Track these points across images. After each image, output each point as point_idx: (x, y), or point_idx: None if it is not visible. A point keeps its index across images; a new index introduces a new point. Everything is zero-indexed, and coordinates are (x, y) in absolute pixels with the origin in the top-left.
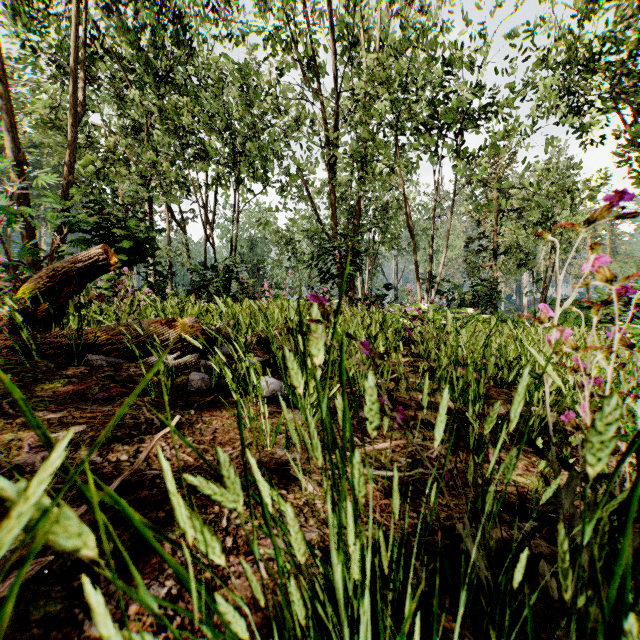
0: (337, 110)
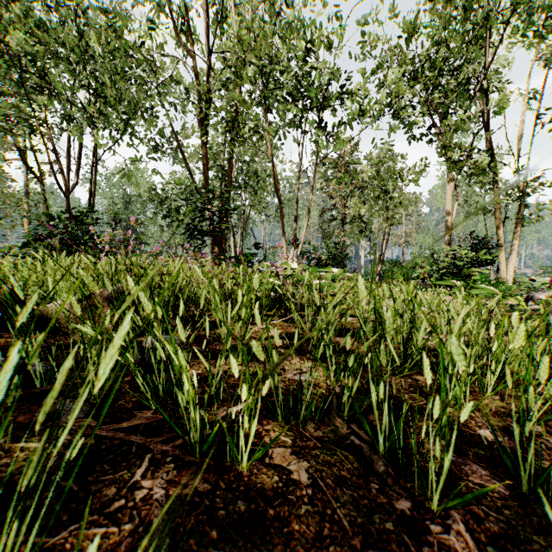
0: (208, 69)
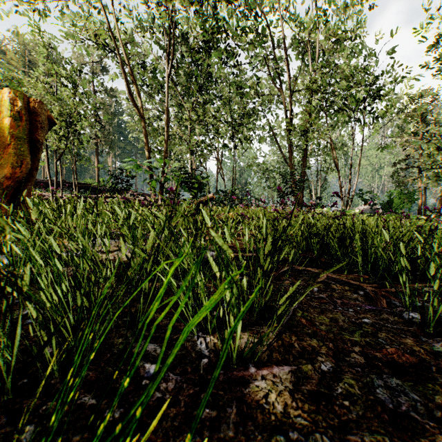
0: (291, 101)
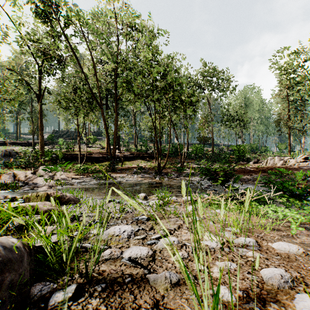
0: None
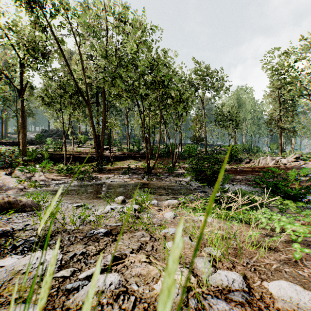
0: None
